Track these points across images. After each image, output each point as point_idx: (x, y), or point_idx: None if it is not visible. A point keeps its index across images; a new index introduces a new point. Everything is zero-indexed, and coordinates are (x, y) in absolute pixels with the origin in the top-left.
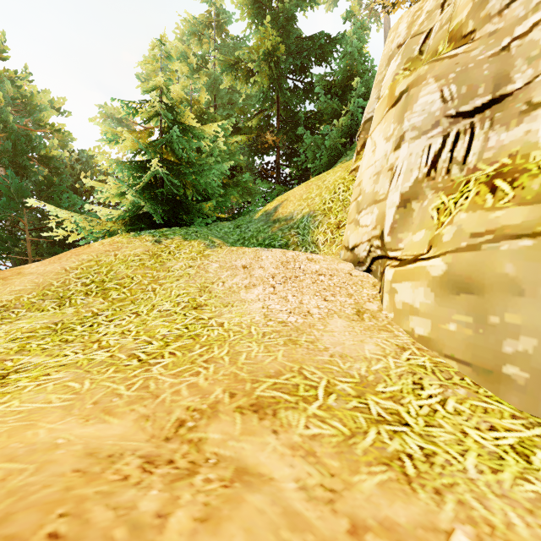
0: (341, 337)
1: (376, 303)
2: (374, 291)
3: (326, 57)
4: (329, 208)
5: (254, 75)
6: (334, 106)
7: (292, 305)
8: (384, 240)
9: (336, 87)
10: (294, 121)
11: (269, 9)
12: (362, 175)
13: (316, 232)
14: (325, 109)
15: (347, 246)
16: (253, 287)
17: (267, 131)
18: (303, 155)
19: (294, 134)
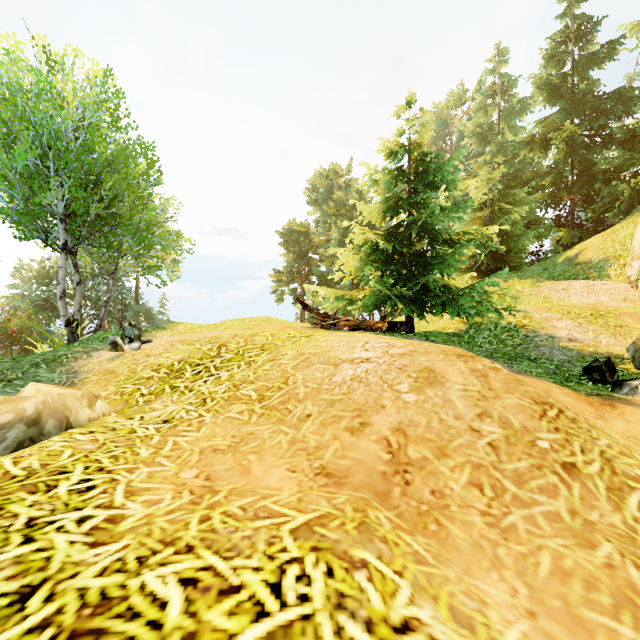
0: (613, 304)
1: (634, 297)
2: (635, 293)
3: (627, 111)
4: (619, 255)
5: (548, 144)
6: (634, 161)
7: (593, 299)
8: (639, 273)
9: (639, 136)
10: (590, 174)
11: (563, 86)
12: (634, 243)
13: (609, 270)
14: (624, 164)
15: (627, 276)
16: (571, 296)
17: (564, 193)
18: (601, 203)
19: (590, 187)
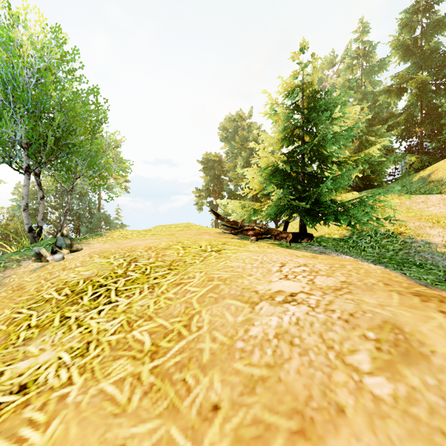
0: None
1: None
2: None
3: None
4: None
5: (402, 91)
6: None
7: None
8: None
9: None
10: (436, 113)
11: (414, 47)
12: None
13: None
14: None
15: None
16: (429, 207)
17: (416, 128)
18: (445, 135)
19: (437, 123)
